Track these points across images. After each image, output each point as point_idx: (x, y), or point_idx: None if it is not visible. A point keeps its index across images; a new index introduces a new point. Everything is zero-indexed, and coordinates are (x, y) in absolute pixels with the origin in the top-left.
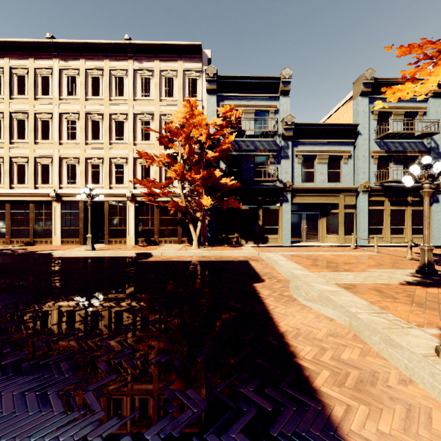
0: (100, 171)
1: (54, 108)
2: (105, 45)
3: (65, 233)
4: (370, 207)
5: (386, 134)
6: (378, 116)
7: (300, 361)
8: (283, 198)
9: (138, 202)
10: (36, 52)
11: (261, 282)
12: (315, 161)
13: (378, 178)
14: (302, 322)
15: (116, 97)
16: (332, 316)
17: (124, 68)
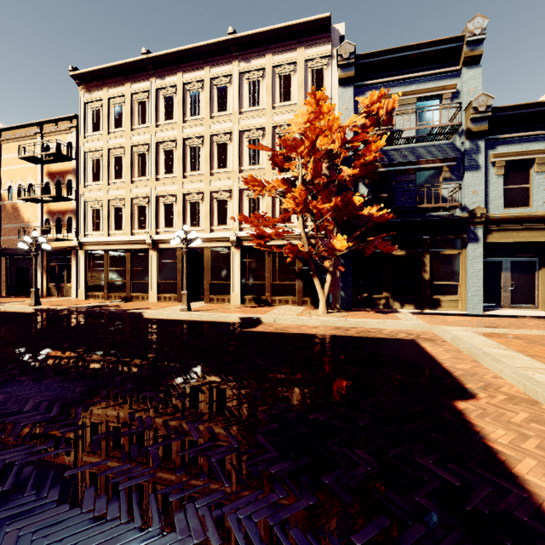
0: (200, 209)
1: (151, 138)
2: (204, 47)
3: (162, 287)
4: None
5: None
6: None
7: None
8: (468, 235)
9: (245, 248)
10: (133, 75)
11: (469, 397)
12: (532, 169)
13: None
14: None
15: (218, 113)
16: None
17: (227, 74)
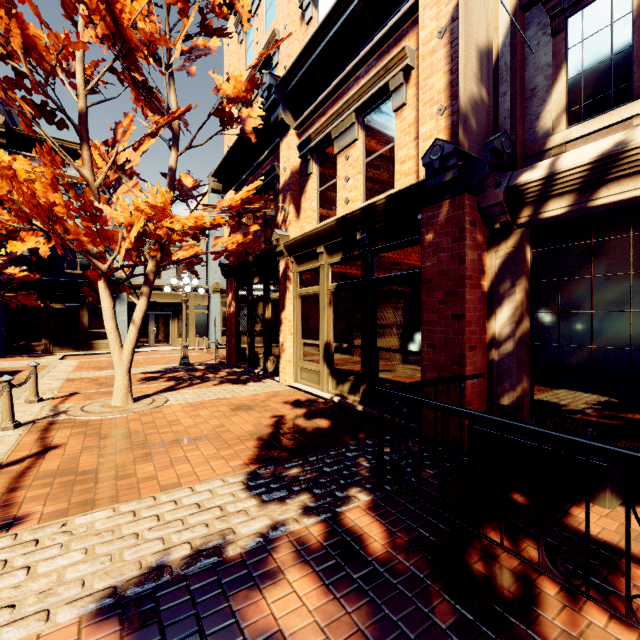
0: None
1: None
2: None
3: None
4: (223, 308)
5: None
6: None
7: None
8: (117, 295)
9: None
10: None
11: None
12: None
13: None
14: None
15: None
16: None
17: None
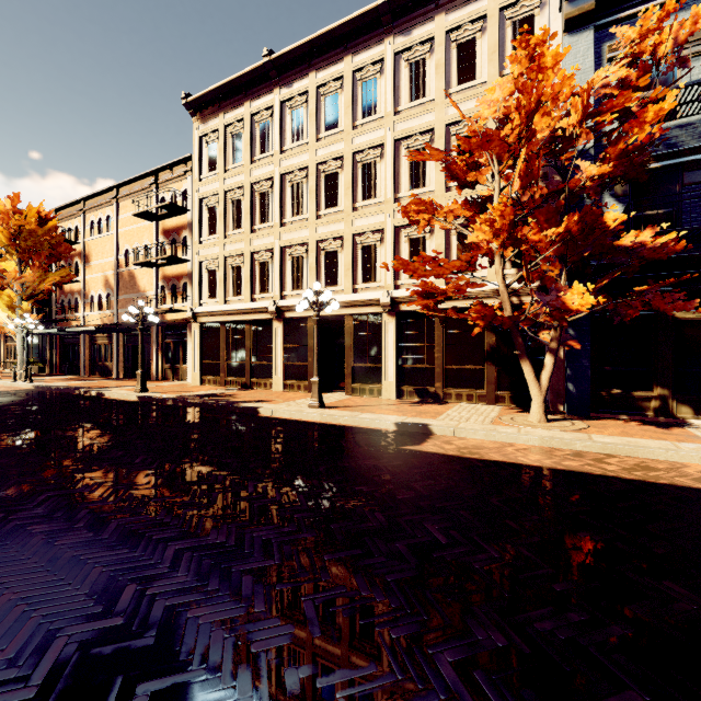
0: (339, 261)
1: (275, 169)
2: (344, 27)
3: (289, 371)
4: None
5: None
6: None
7: None
8: None
9: (403, 314)
10: (253, 89)
11: None
12: None
13: None
14: None
15: (364, 119)
16: None
17: (377, 59)
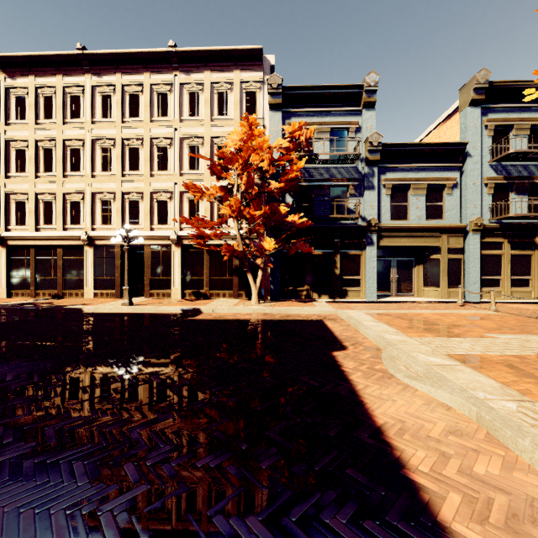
0: (140, 208)
1: (86, 133)
2: (145, 54)
3: (99, 284)
4: (483, 251)
5: (505, 154)
6: (494, 131)
7: (413, 474)
8: (367, 239)
9: (185, 246)
10: (65, 67)
11: (342, 349)
12: (409, 192)
13: (494, 212)
14: (407, 411)
15: (159, 118)
16: (449, 403)
17: (168, 82)
